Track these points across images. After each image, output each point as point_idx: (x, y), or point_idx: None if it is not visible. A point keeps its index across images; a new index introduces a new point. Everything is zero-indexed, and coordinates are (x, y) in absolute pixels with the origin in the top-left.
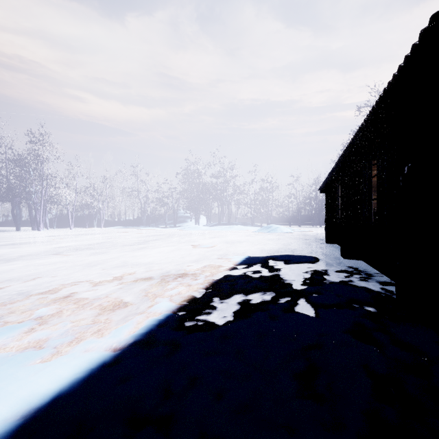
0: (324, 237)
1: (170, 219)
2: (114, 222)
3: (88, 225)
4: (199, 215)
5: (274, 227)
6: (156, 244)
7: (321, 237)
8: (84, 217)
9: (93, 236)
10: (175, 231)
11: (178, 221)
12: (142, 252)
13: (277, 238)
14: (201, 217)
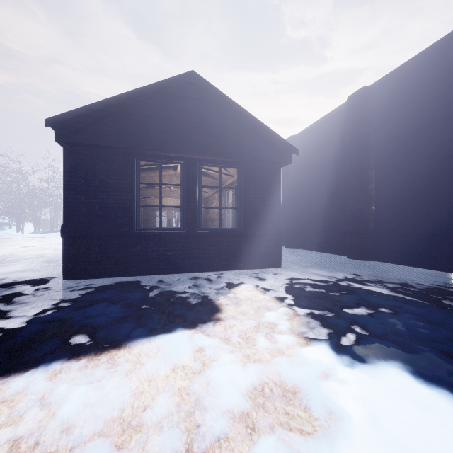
0: None
1: None
2: None
3: None
4: (24, 222)
5: None
6: None
7: None
8: None
9: None
10: None
11: None
12: None
13: None
14: (26, 224)
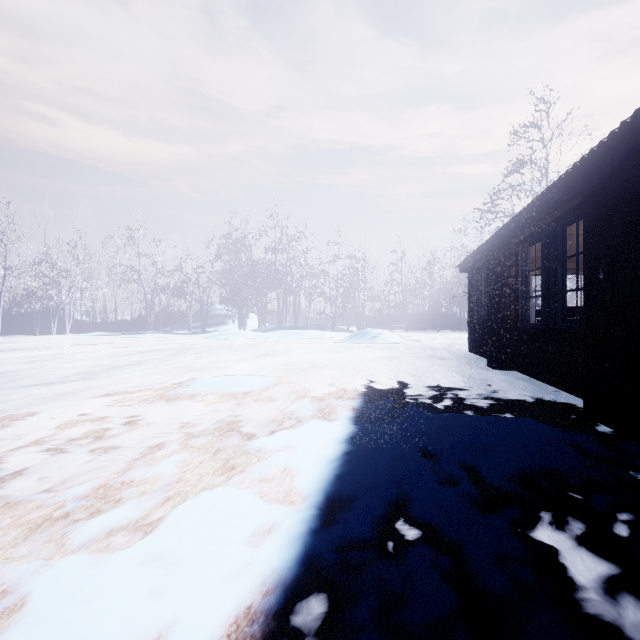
0: (467, 352)
1: (198, 320)
2: (101, 325)
3: (48, 330)
4: (246, 313)
5: (374, 333)
6: (123, 378)
7: (462, 352)
8: (46, 316)
9: (12, 354)
10: (199, 341)
11: (212, 322)
12: (39, 415)
13: (386, 355)
14: (250, 317)
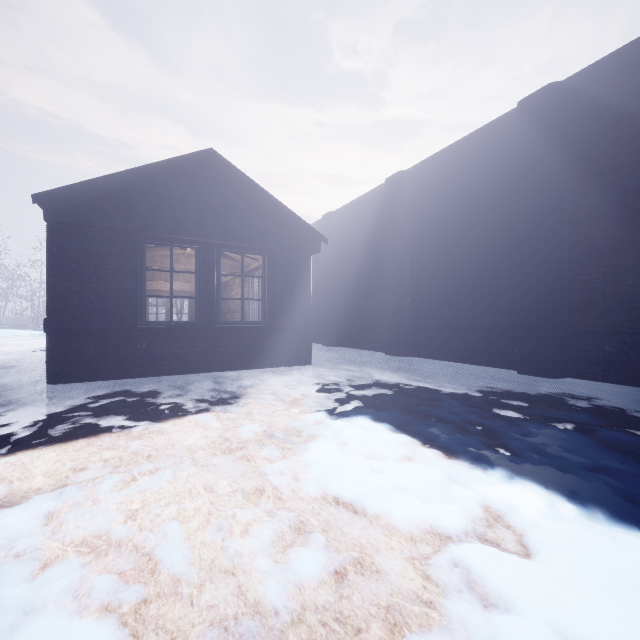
0: None
1: None
2: None
3: None
4: None
5: None
6: None
7: None
8: None
9: None
10: None
11: None
12: None
13: None
14: None
